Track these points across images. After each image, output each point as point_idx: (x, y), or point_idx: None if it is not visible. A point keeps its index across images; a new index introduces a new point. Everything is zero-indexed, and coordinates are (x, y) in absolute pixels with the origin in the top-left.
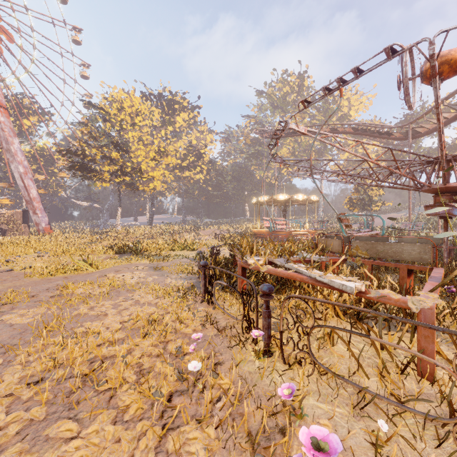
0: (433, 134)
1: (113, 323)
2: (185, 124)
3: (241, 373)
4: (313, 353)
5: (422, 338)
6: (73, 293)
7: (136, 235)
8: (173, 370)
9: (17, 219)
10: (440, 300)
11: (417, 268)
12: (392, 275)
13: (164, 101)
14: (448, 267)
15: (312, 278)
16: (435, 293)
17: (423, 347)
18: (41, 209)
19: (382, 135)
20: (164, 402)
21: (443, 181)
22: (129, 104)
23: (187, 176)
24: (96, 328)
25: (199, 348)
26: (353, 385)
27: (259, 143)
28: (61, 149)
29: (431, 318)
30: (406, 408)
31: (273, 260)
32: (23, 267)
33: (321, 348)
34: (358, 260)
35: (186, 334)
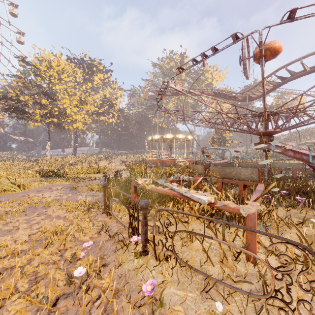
0: (260, 99)
1: (21, 236)
2: (101, 82)
3: (122, 271)
4: (178, 249)
5: (249, 234)
6: None
7: (62, 162)
8: (64, 275)
9: None
10: (260, 207)
11: (249, 183)
12: (235, 188)
13: (85, 64)
14: (267, 182)
15: (180, 194)
16: (257, 202)
17: (249, 240)
18: None
19: (231, 98)
20: (48, 307)
21: (264, 128)
22: (56, 64)
23: (103, 119)
24: (5, 241)
25: (92, 253)
26: (201, 274)
27: (154, 99)
28: None
29: (254, 220)
30: (236, 289)
31: (156, 180)
32: None
33: (184, 244)
34: (214, 179)
35: (84, 241)
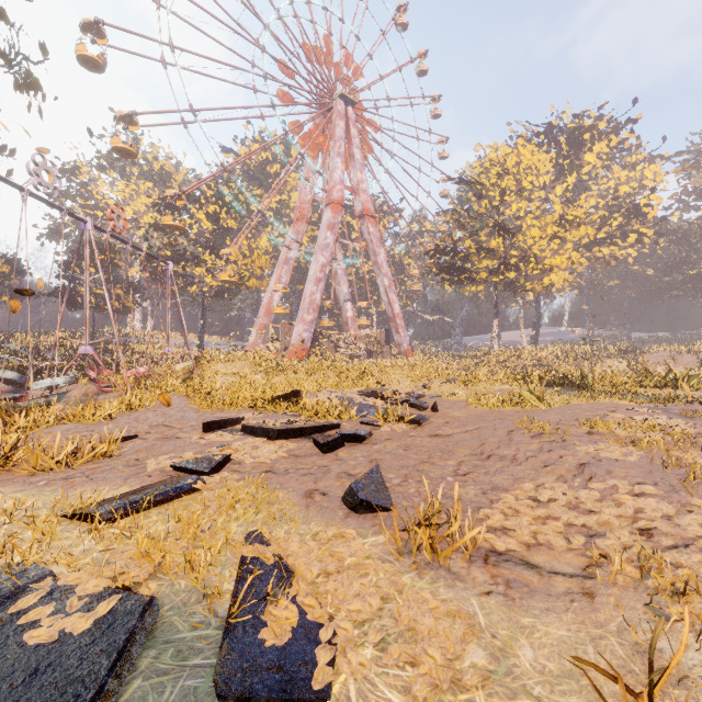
0: None
1: None
2: (600, 163)
3: None
4: None
5: None
6: (609, 433)
7: (521, 360)
8: None
9: (381, 340)
10: None
11: None
12: None
13: (561, 136)
14: None
15: None
16: None
17: None
18: (402, 327)
19: None
20: None
21: None
22: (514, 162)
23: (603, 255)
24: None
25: None
26: None
27: None
28: (429, 250)
29: None
30: None
31: None
32: (446, 394)
33: None
34: None
35: None
